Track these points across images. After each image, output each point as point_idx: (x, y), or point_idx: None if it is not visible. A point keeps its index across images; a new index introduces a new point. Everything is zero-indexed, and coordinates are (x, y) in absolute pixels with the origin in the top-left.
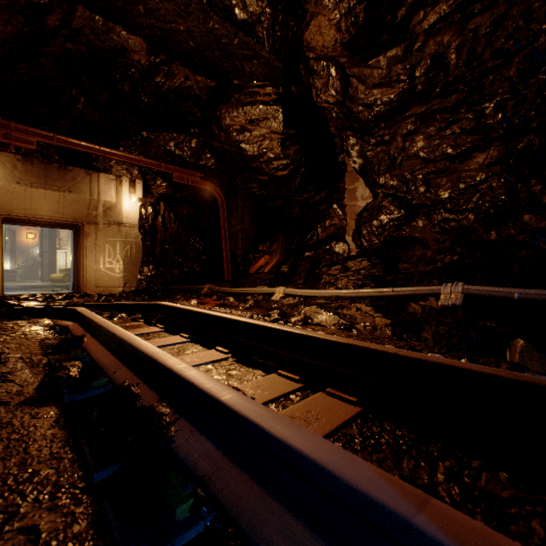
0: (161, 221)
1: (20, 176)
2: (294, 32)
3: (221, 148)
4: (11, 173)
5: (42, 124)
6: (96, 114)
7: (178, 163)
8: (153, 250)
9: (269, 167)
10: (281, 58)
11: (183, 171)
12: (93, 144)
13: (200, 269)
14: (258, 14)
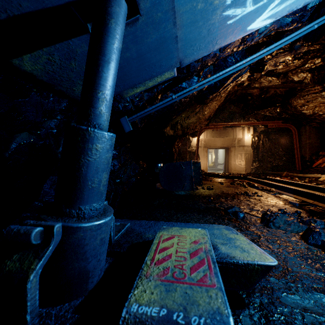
0: (261, 143)
1: (213, 135)
2: (324, 73)
3: (292, 113)
4: (211, 134)
5: (219, 117)
6: (237, 109)
7: (270, 119)
8: (257, 156)
9: (319, 118)
10: (319, 82)
11: (272, 122)
12: (237, 122)
13: (282, 164)
14: (305, 77)
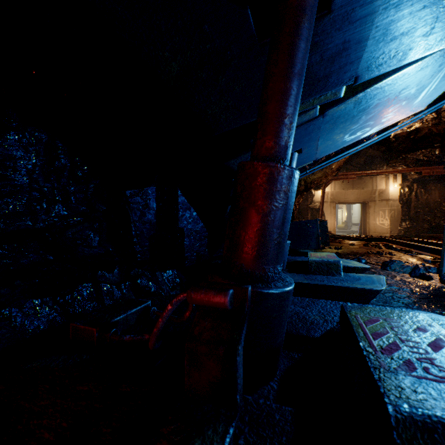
0: (414, 195)
1: (343, 186)
2: None
3: None
4: (340, 186)
5: (352, 163)
6: (376, 152)
7: (425, 164)
8: (408, 213)
9: None
10: None
11: (429, 168)
12: (377, 170)
13: None
14: None
